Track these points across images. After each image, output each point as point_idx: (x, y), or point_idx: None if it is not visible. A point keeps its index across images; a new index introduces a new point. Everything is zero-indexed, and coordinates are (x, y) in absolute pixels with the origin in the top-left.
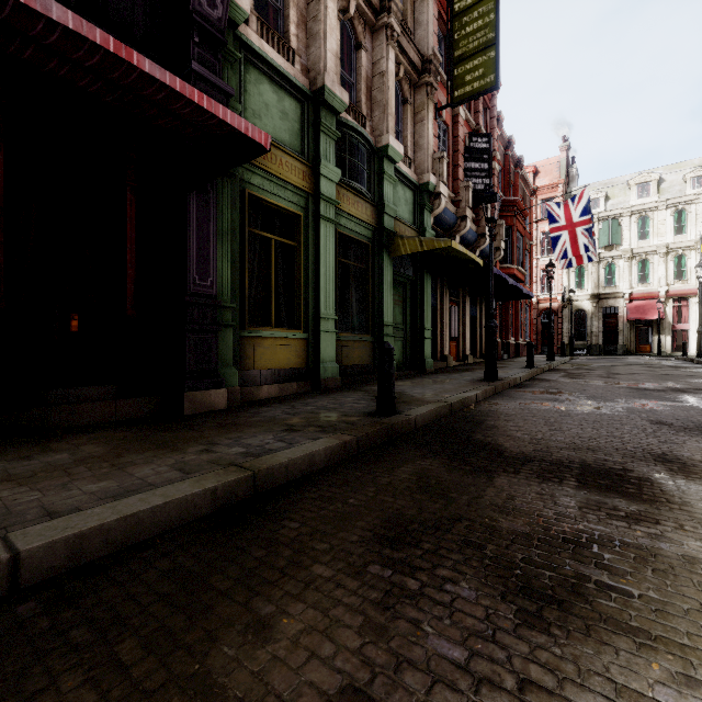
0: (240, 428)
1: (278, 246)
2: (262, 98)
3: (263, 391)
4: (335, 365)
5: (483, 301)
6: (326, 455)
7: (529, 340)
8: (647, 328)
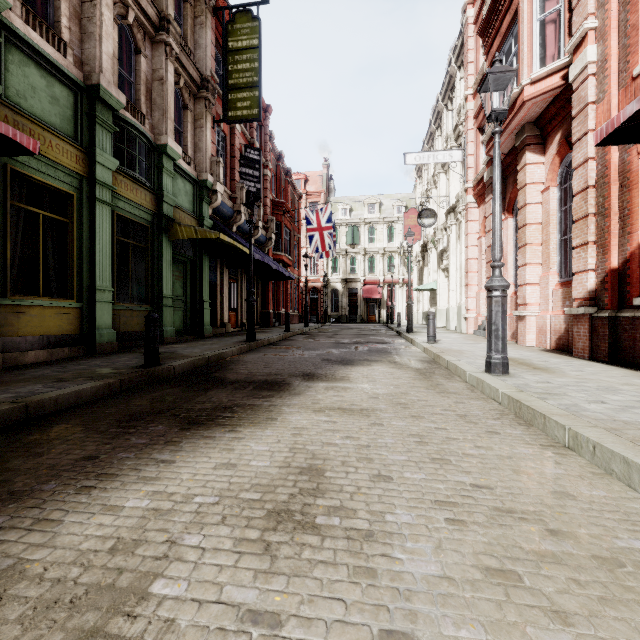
0: (6, 384)
1: (47, 220)
2: (28, 80)
3: (30, 356)
4: (111, 332)
5: (259, 279)
6: (92, 392)
7: (297, 311)
8: (374, 304)
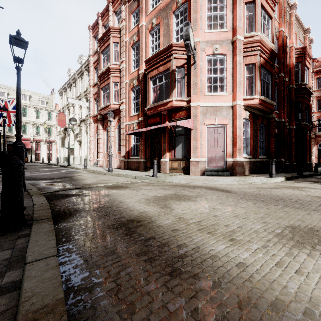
0: None
1: None
2: None
3: None
4: None
5: None
6: None
7: None
8: (26, 152)
